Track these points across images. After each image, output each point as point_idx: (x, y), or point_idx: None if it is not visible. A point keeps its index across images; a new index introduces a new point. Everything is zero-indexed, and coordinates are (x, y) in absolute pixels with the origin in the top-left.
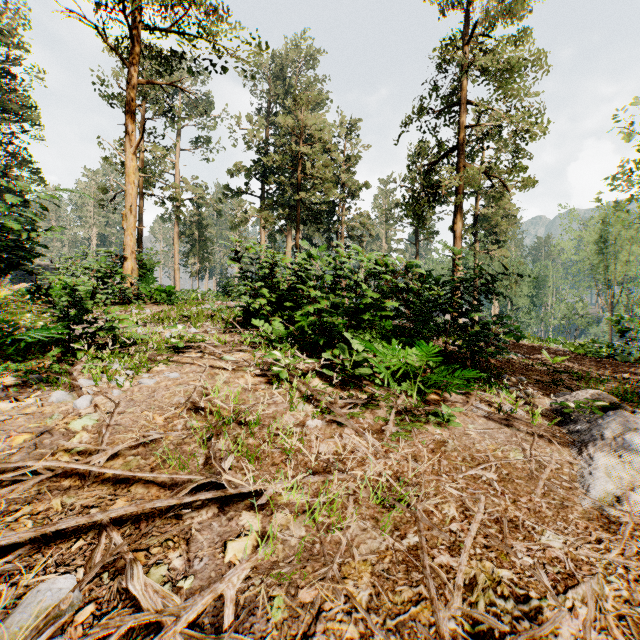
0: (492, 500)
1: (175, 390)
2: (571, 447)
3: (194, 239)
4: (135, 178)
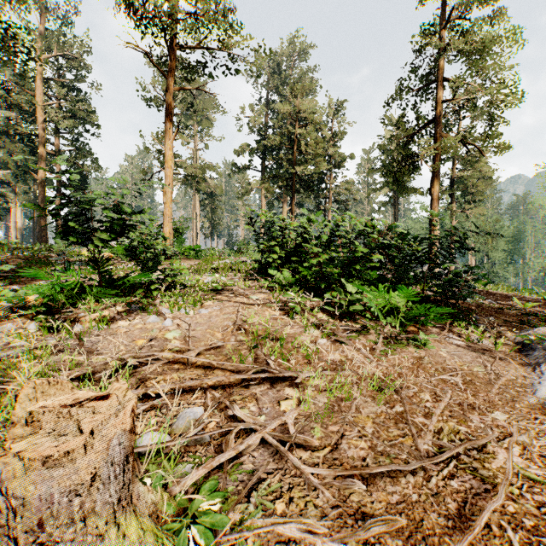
0: (457, 393)
1: (223, 317)
2: (526, 367)
3: (208, 207)
4: (171, 163)
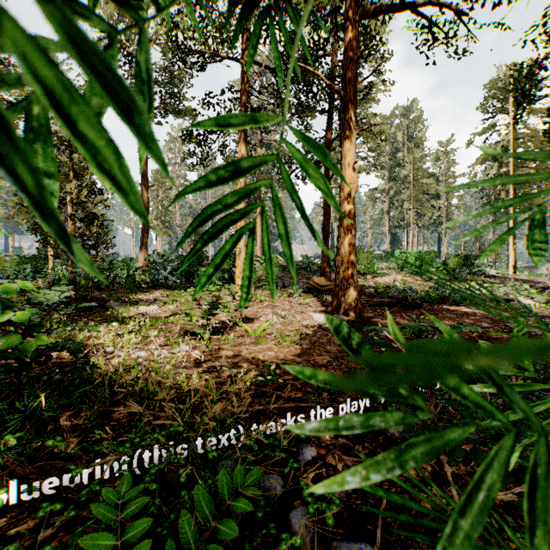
0: None
1: None
2: None
3: None
4: None
